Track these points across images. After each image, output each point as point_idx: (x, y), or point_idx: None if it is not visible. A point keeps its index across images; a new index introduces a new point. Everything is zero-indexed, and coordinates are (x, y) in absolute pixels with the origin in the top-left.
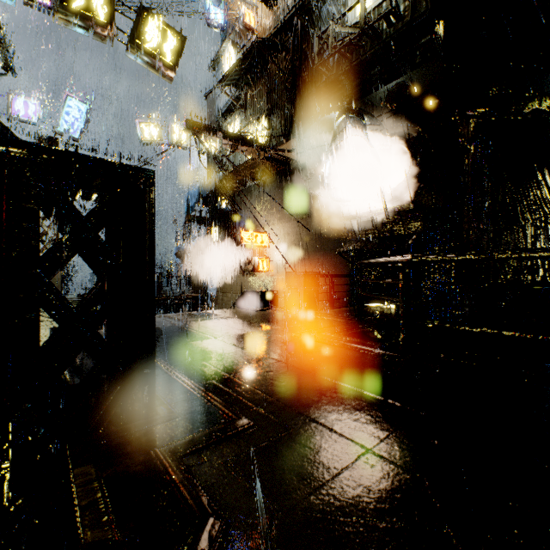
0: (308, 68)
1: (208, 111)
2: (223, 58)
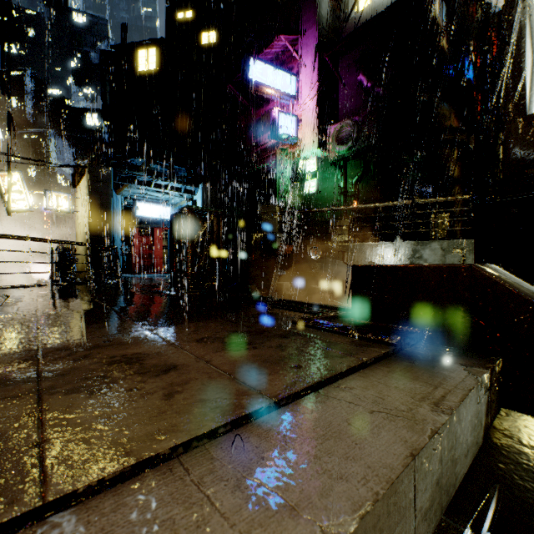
0: None
1: None
2: None
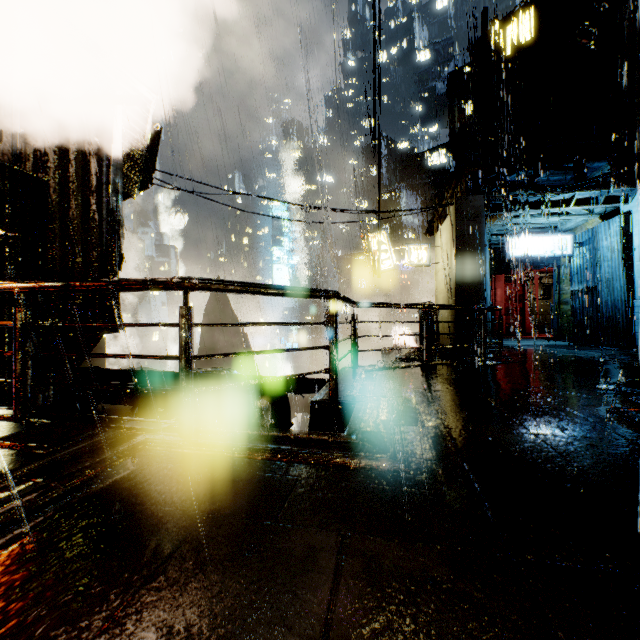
0: None
1: None
2: None
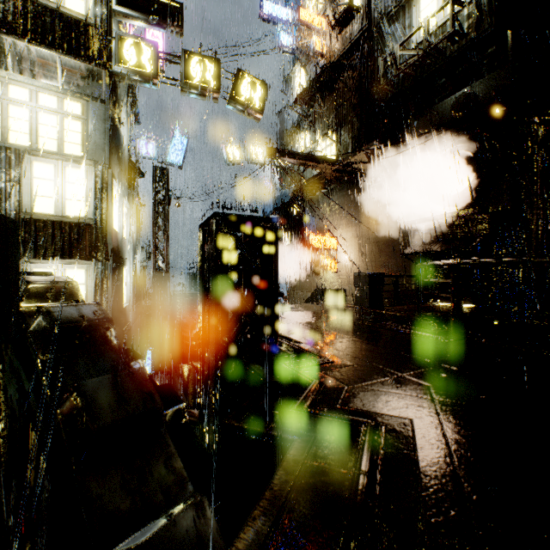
0: (374, 86)
1: (280, 127)
2: (294, 78)
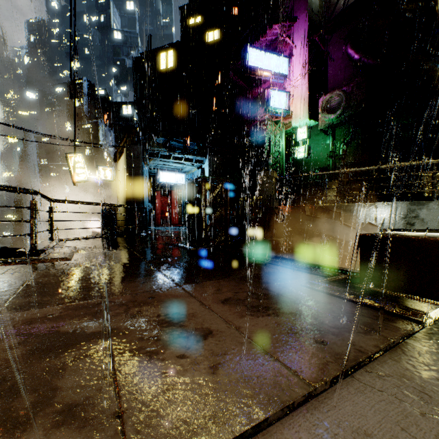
0: None
1: None
2: None
